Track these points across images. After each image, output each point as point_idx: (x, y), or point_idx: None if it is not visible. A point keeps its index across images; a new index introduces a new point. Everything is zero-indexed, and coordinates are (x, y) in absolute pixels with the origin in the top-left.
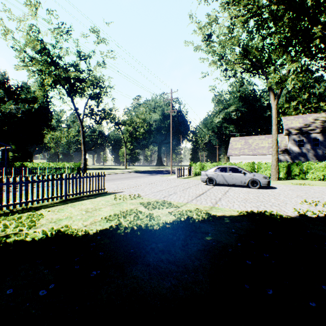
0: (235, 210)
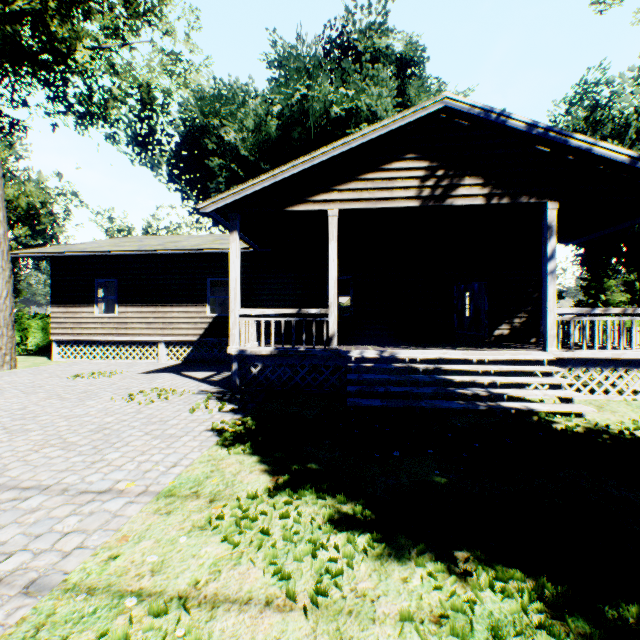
0: (211, 458)
